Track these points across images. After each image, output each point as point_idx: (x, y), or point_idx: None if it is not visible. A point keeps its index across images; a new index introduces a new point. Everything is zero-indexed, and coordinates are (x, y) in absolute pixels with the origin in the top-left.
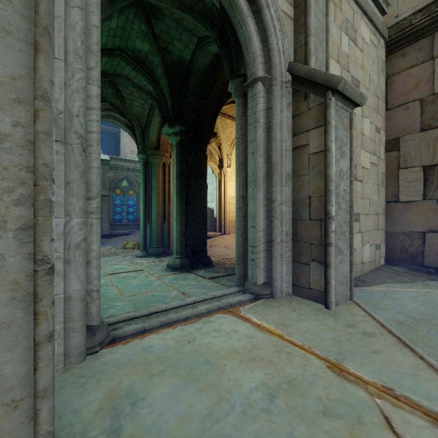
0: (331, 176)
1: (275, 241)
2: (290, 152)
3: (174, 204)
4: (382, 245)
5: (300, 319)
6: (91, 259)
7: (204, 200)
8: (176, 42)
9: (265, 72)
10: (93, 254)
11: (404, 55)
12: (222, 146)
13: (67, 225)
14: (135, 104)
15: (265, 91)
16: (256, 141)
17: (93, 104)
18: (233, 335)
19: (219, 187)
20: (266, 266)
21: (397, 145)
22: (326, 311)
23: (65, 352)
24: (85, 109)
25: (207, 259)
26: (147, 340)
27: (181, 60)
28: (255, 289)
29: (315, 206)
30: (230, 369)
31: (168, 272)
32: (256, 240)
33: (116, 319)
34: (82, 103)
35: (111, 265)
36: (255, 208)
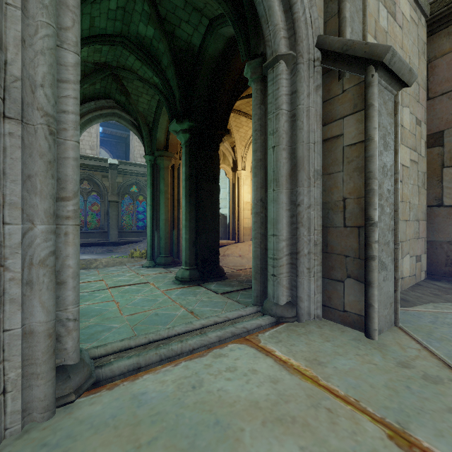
0: (374, 172)
1: (301, 253)
2: (319, 145)
3: (183, 209)
4: (422, 256)
5: (336, 354)
6: (66, 279)
7: (216, 205)
8: (184, 24)
9: (289, 50)
10: (69, 272)
11: (450, 35)
12: (236, 147)
13: (27, 234)
14: (141, 100)
15: (289, 72)
16: (277, 132)
17: (69, 75)
18: (252, 377)
19: (233, 191)
20: (290, 283)
21: (441, 140)
22: (368, 342)
23: (24, 407)
24: (53, 77)
25: (220, 270)
26: (140, 383)
27: (190, 46)
28: (277, 311)
29: (352, 210)
30: (249, 438)
31: (175, 286)
32: (277, 251)
33: (105, 350)
34: (49, 69)
35: (114, 277)
36: (277, 213)
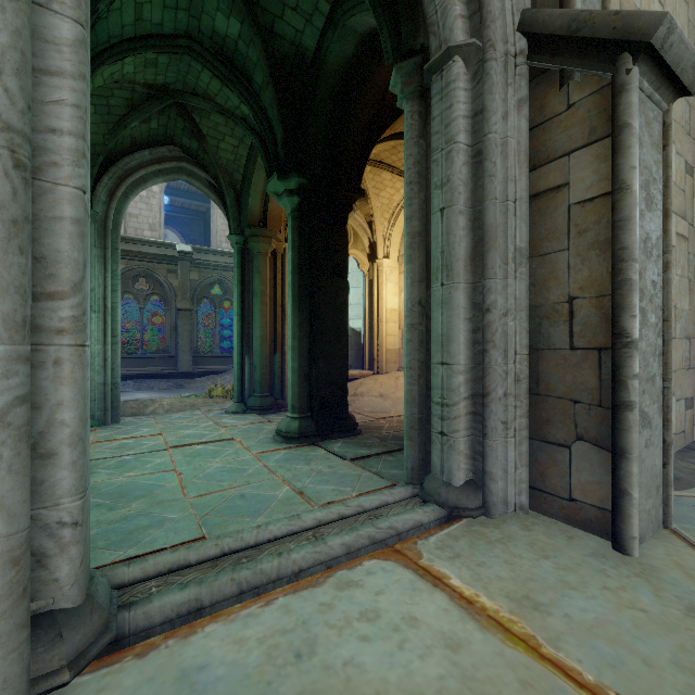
0: (631, 248)
1: (492, 396)
2: (524, 205)
3: (289, 320)
4: None
5: (565, 586)
6: (57, 447)
7: (342, 314)
8: (289, 13)
9: (470, 38)
10: (62, 435)
11: None
12: (375, 222)
13: None
14: (222, 147)
15: (470, 77)
16: (450, 182)
17: (62, 62)
18: (410, 636)
19: (369, 292)
20: (471, 447)
21: None
22: (621, 561)
23: None
24: (22, 57)
25: (349, 419)
26: (198, 643)
27: (300, 51)
28: (449, 497)
29: (586, 318)
30: None
31: (276, 445)
32: (450, 392)
33: (141, 570)
34: (12, 40)
35: (180, 429)
36: (448, 324)
